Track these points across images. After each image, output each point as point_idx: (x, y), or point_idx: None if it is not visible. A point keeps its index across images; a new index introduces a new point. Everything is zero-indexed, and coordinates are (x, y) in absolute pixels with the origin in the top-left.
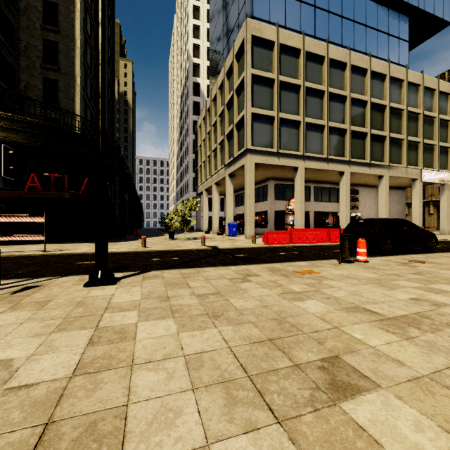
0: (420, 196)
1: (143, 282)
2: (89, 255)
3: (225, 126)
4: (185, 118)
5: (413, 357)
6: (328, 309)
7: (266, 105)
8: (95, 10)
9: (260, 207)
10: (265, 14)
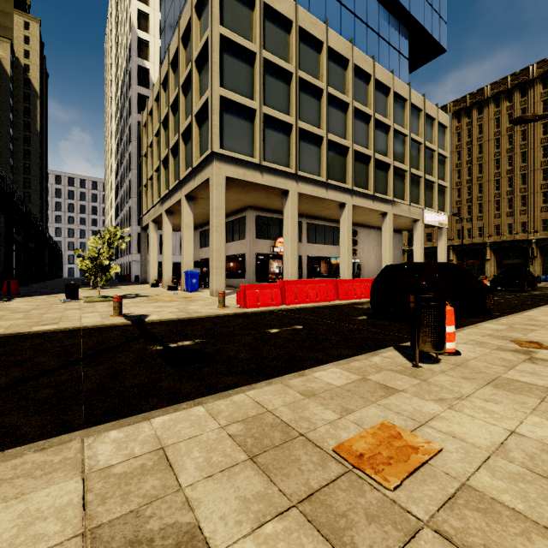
0: (421, 240)
1: None
2: None
3: (180, 119)
4: (126, 117)
5: None
6: None
7: (243, 91)
8: None
9: (235, 248)
10: None
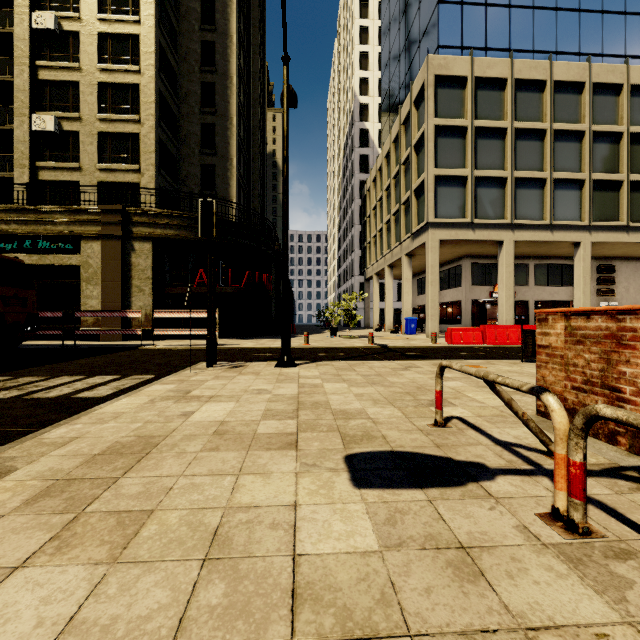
0: None
1: (318, 367)
2: (258, 349)
3: (401, 192)
4: (349, 178)
5: (495, 402)
6: (464, 385)
7: (455, 163)
8: (247, 72)
9: (451, 295)
10: (455, 38)
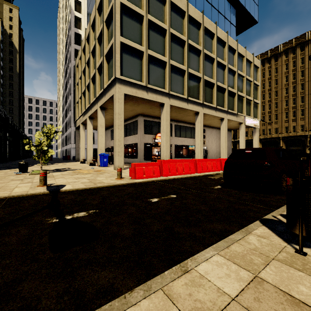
0: (244, 135)
1: None
2: None
3: (96, 59)
4: (68, 63)
5: None
6: None
7: (135, 39)
8: None
9: (131, 139)
10: None
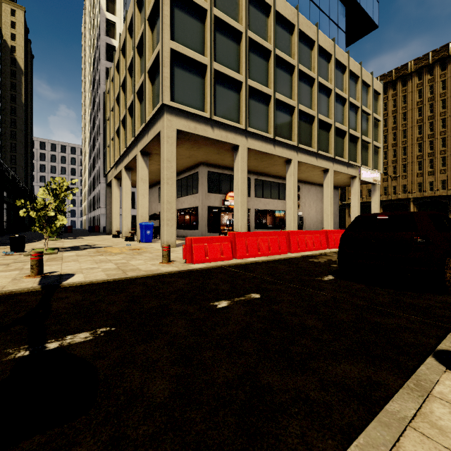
0: (358, 195)
1: None
2: None
3: (135, 79)
4: (96, 89)
5: None
6: None
7: (194, 46)
8: None
9: (189, 201)
10: None
